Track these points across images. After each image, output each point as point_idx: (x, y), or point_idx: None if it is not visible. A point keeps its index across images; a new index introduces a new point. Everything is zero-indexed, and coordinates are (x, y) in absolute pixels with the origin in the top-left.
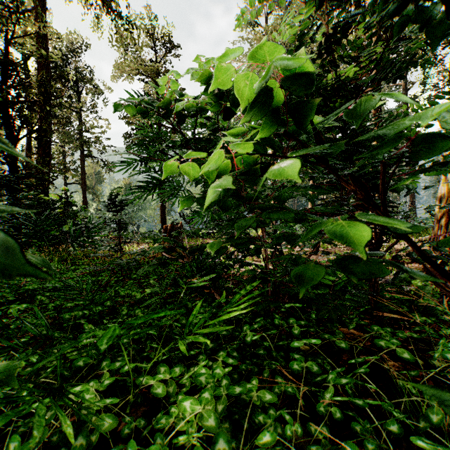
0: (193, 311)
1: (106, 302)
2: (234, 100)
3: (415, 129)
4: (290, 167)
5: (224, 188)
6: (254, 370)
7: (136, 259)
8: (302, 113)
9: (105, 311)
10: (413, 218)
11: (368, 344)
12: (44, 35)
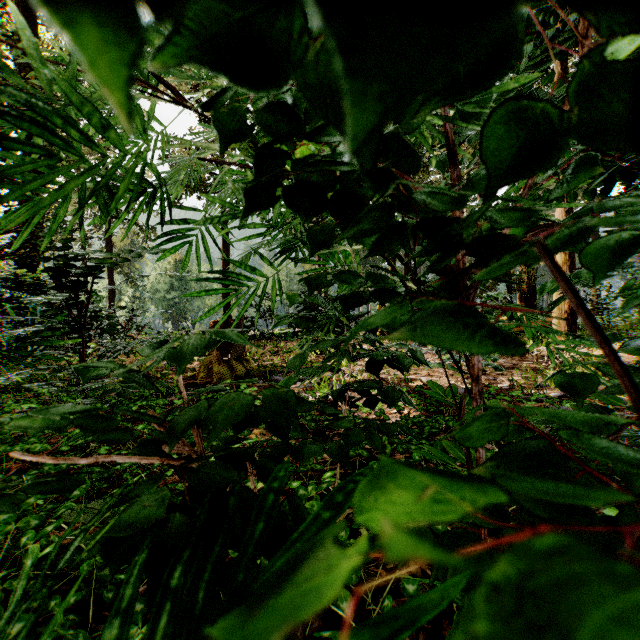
0: None
1: None
2: None
3: None
4: None
5: None
6: None
7: None
8: None
9: None
10: (613, 309)
11: None
12: (32, 17)
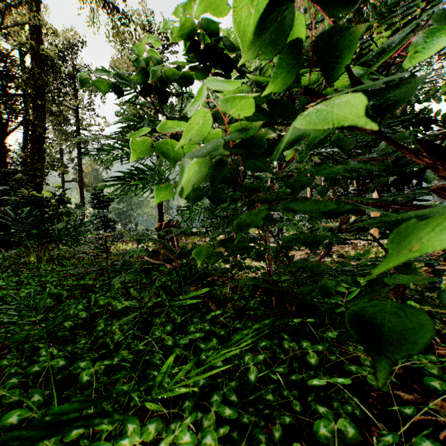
0: (162, 370)
1: (81, 314)
2: (232, 61)
3: (439, 112)
4: (346, 105)
5: (215, 153)
6: (261, 424)
7: (125, 260)
8: (336, 53)
9: (80, 325)
10: None
11: (400, 371)
12: (38, 29)
